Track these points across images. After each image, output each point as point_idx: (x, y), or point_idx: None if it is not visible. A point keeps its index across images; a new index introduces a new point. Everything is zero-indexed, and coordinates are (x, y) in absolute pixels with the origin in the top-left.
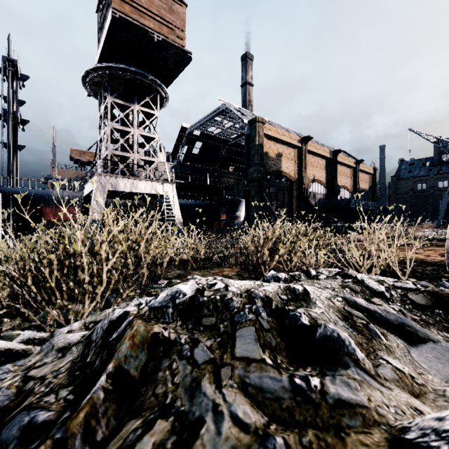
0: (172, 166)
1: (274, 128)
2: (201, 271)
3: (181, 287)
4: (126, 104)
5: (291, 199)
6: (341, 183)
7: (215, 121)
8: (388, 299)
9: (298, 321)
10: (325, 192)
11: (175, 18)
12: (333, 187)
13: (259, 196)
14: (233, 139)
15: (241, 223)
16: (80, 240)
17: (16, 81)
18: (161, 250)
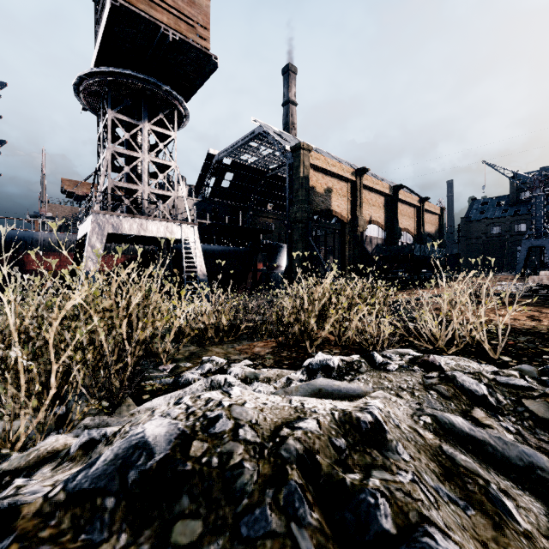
0: (196, 202)
1: (323, 156)
2: (224, 347)
3: (149, 432)
4: (133, 121)
5: (343, 245)
6: (402, 225)
7: (250, 146)
8: (494, 409)
9: (372, 522)
10: (383, 236)
11: (196, 12)
12: (393, 230)
13: (304, 240)
14: (273, 170)
15: (279, 280)
16: (11, 322)
17: None
18: (163, 323)
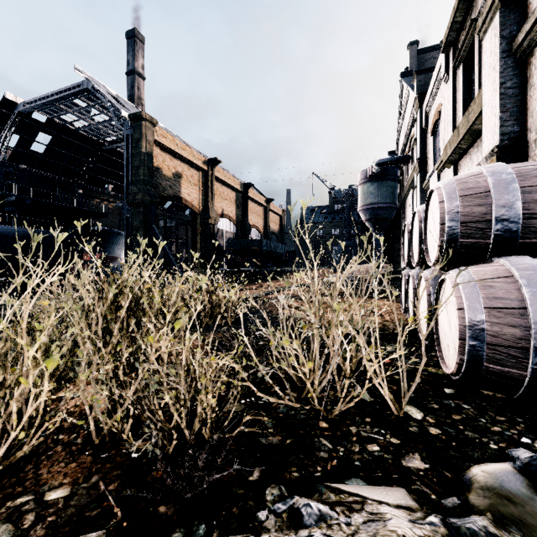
0: None
1: (170, 136)
2: None
3: None
4: None
5: (195, 236)
6: (252, 222)
7: (75, 105)
8: None
9: None
10: (235, 231)
11: None
12: (244, 226)
13: (146, 228)
14: (111, 144)
15: None
16: None
17: None
18: None
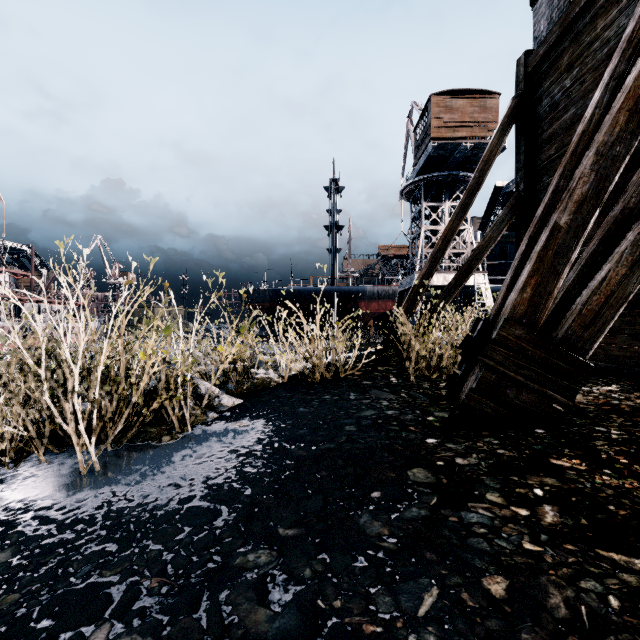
0: None
1: None
2: None
3: None
4: (438, 204)
5: None
6: None
7: None
8: None
9: None
10: None
11: (487, 114)
12: None
13: None
14: None
15: None
16: None
17: (336, 194)
18: None
